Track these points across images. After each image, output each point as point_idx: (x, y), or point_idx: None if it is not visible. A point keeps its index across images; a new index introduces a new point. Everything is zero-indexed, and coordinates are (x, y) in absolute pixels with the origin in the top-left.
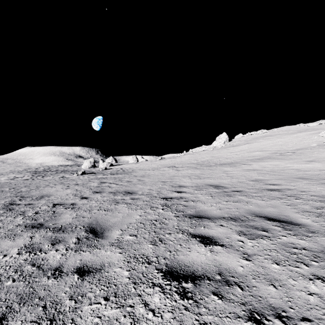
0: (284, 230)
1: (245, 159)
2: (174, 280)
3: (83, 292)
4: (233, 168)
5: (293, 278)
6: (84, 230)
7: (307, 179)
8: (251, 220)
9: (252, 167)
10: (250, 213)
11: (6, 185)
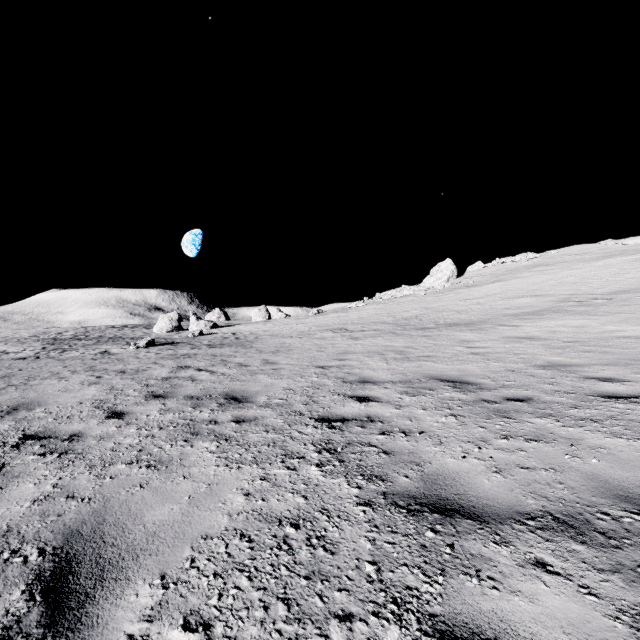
0: None
1: (500, 314)
2: None
3: None
4: (480, 335)
5: None
6: (29, 576)
7: None
8: (637, 533)
9: (523, 333)
10: (612, 495)
11: None
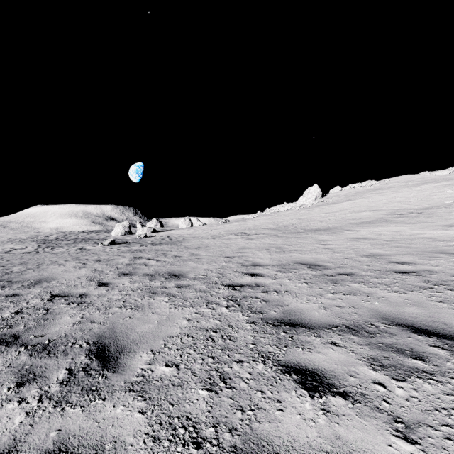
0: None
1: (348, 223)
2: None
3: None
4: (333, 236)
5: None
6: (86, 351)
7: (453, 253)
8: (384, 332)
9: (360, 235)
10: (379, 317)
11: None
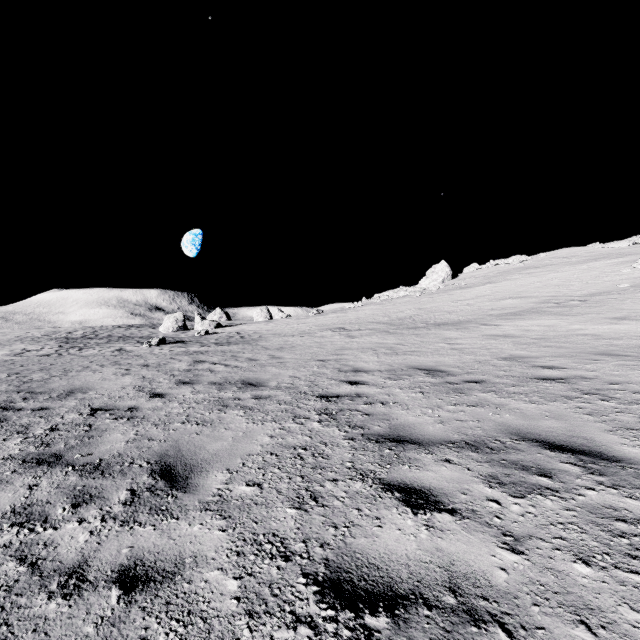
0: (587, 474)
1: (485, 314)
2: (345, 605)
3: (124, 639)
4: (464, 333)
5: (631, 603)
6: (148, 471)
7: (618, 355)
8: (511, 448)
9: (501, 331)
10: (508, 432)
11: (4, 367)
